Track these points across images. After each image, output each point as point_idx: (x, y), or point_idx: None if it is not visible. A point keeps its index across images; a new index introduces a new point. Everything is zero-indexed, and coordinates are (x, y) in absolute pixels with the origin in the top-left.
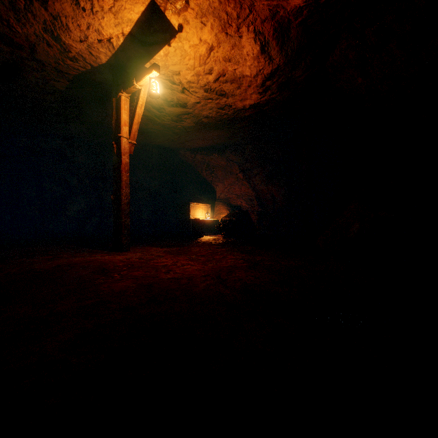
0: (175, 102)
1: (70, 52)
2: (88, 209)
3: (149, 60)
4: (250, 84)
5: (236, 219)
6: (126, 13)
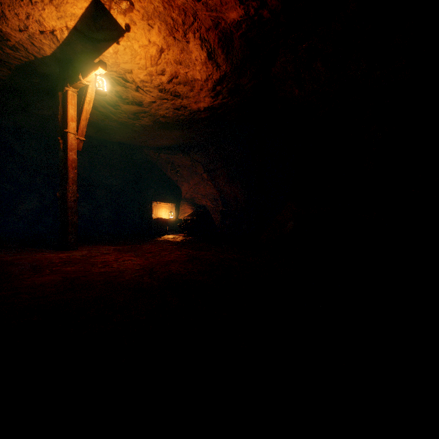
0: (130, 100)
1: (8, 40)
2: (41, 208)
3: (98, 56)
4: (202, 88)
5: (197, 218)
6: (69, 7)
